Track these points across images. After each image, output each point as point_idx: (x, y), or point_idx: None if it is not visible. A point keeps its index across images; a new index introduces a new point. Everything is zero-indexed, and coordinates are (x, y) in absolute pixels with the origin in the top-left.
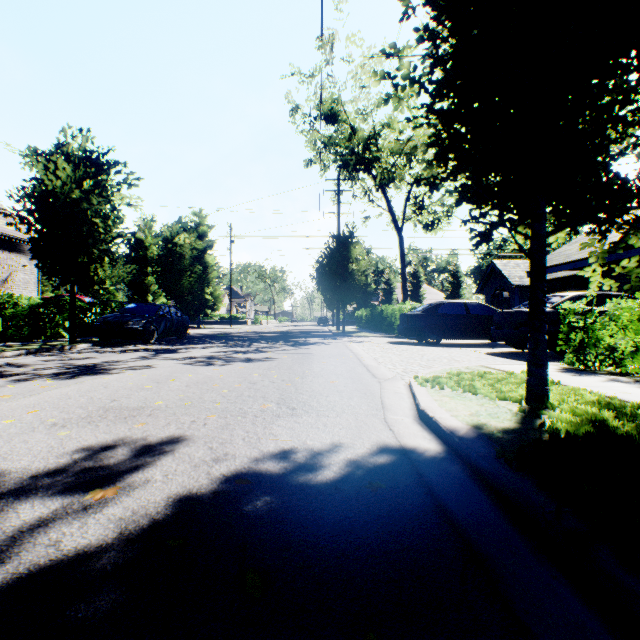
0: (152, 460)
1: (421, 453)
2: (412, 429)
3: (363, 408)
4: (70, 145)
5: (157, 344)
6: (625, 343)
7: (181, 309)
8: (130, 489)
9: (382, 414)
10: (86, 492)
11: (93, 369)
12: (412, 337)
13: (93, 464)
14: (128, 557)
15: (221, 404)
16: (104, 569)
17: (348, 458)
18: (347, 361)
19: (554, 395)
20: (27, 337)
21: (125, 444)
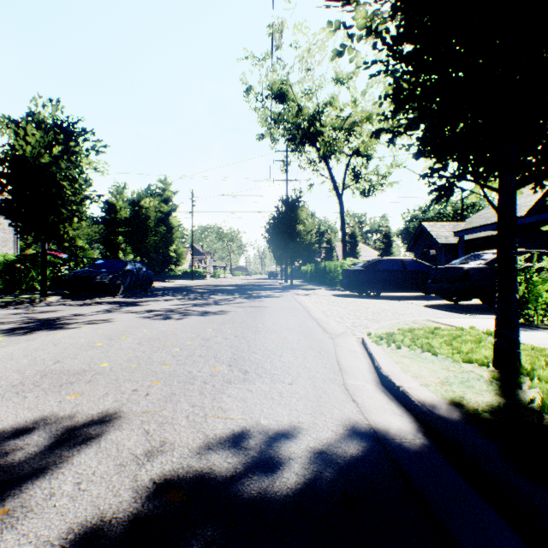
0: (69, 454)
1: (397, 438)
2: (377, 400)
3: (319, 371)
4: (41, 114)
5: (123, 297)
6: None
7: (148, 265)
8: (20, 514)
9: (341, 378)
10: None
11: (52, 323)
12: (354, 290)
13: None
14: None
15: (169, 366)
16: None
17: (311, 448)
18: (297, 314)
19: (523, 357)
20: (3, 290)
21: (45, 427)
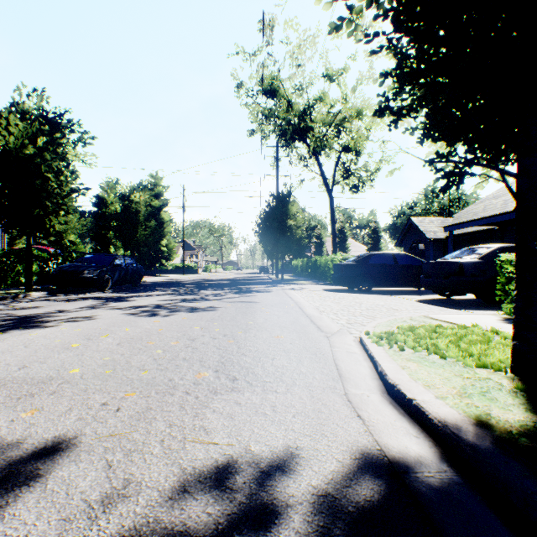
0: (1, 503)
1: (418, 471)
2: (386, 415)
3: (317, 377)
4: (25, 104)
5: (111, 292)
6: None
7: (139, 259)
8: None
9: (341, 387)
10: None
11: (29, 321)
12: (345, 285)
13: None
14: None
15: (148, 372)
16: None
17: (314, 488)
18: (289, 310)
19: None
20: None
21: None
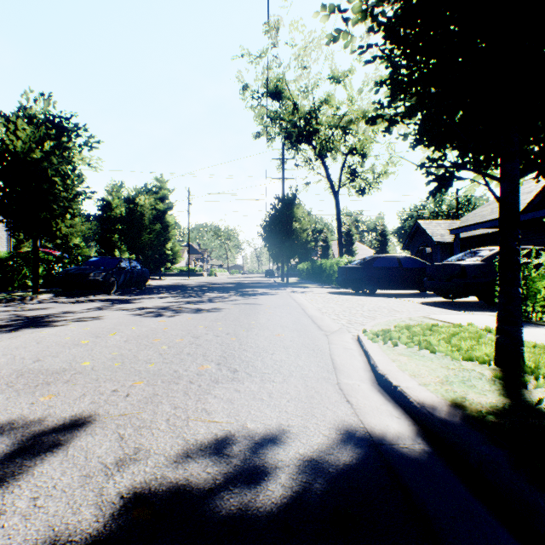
0: (30, 464)
1: (394, 443)
2: (373, 400)
3: (313, 369)
4: (32, 108)
5: (116, 294)
6: None
7: (144, 263)
8: None
9: (335, 377)
10: None
11: (39, 321)
12: (350, 288)
13: None
14: None
15: (155, 365)
16: None
17: (300, 455)
18: (292, 311)
19: (525, 355)
20: None
21: (10, 432)
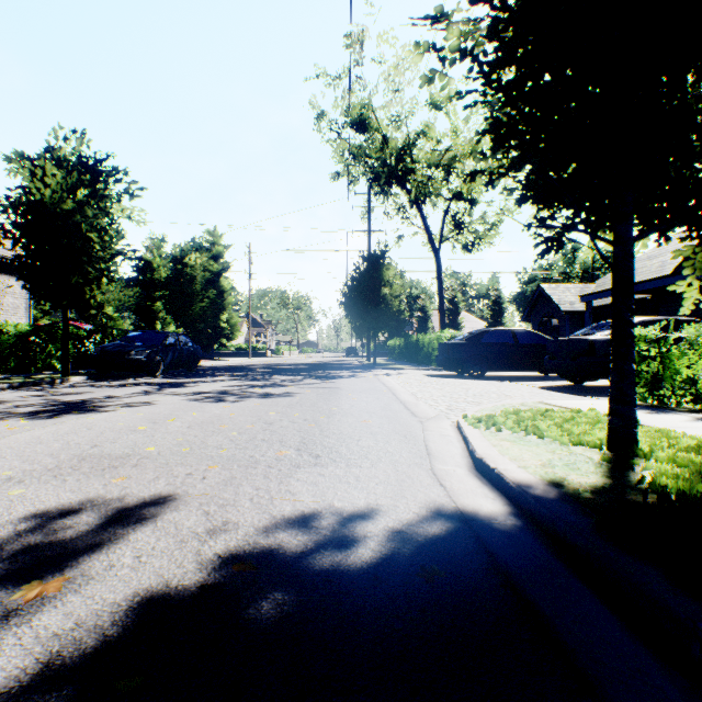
0: (124, 532)
1: (486, 519)
2: (468, 484)
3: (404, 455)
4: (62, 149)
5: (163, 377)
6: None
7: (193, 338)
8: (82, 581)
9: (428, 463)
10: (17, 587)
11: (81, 406)
12: (453, 369)
13: (41, 539)
14: None
15: (227, 450)
16: None
17: (389, 528)
18: (381, 396)
19: (642, 439)
20: (14, 369)
21: (93, 507)
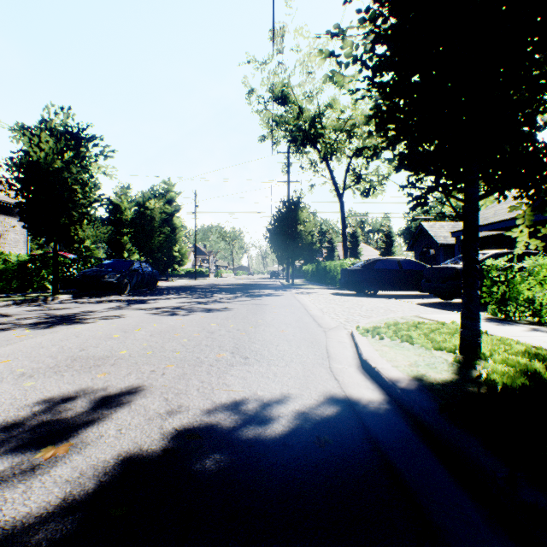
0: (108, 413)
1: (365, 404)
2: (356, 378)
3: (310, 357)
4: (53, 121)
5: (130, 295)
6: (542, 296)
7: (152, 264)
8: (82, 446)
9: (327, 363)
10: (38, 449)
11: (69, 319)
12: (352, 289)
13: (51, 417)
14: (66, 530)
15: (180, 353)
16: (38, 546)
17: (296, 410)
18: (295, 311)
19: (485, 345)
20: (16, 289)
21: (85, 395)
